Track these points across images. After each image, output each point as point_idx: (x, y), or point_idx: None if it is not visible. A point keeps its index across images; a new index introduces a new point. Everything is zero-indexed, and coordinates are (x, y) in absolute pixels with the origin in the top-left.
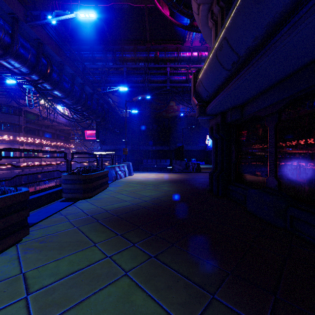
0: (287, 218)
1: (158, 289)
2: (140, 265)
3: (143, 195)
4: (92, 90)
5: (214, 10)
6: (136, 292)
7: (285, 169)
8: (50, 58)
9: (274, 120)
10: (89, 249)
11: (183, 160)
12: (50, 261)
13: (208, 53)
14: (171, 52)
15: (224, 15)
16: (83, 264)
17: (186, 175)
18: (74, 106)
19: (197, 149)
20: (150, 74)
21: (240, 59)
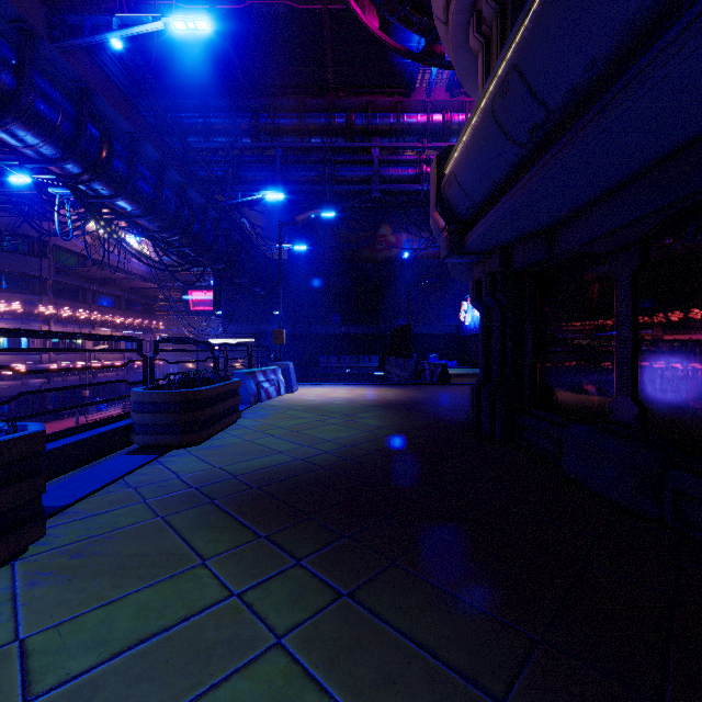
0: (665, 495)
1: (359, 685)
2: (313, 617)
3: (321, 437)
4: (204, 199)
5: (484, 11)
6: (304, 693)
7: (657, 377)
8: (109, 126)
9: (631, 263)
10: (189, 575)
11: (409, 356)
12: (92, 606)
13: (466, 116)
14: (383, 115)
15: (507, 22)
16: (173, 614)
17: (418, 392)
18: (164, 235)
19: (441, 333)
20: (336, 164)
21: (552, 117)
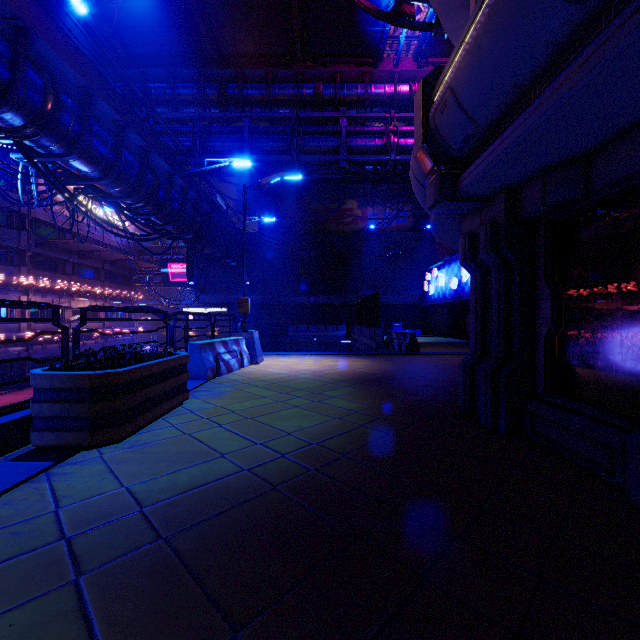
0: None
1: None
2: None
3: (280, 428)
4: (169, 165)
5: None
6: None
7: None
8: (58, 78)
9: None
10: None
11: (377, 326)
12: None
13: None
14: (350, 85)
15: None
16: None
17: (388, 363)
18: (127, 202)
19: (405, 303)
20: (304, 134)
21: None
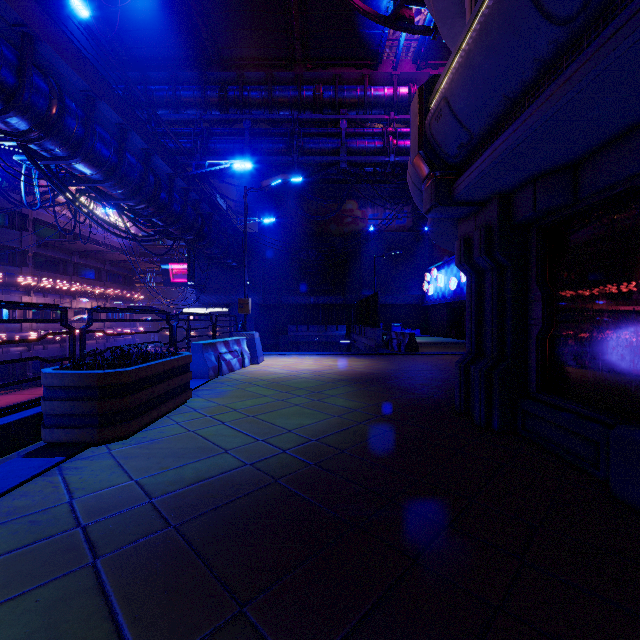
0: None
1: None
2: None
3: (281, 425)
4: (171, 167)
5: None
6: None
7: None
8: (62, 83)
9: None
10: None
11: (376, 326)
12: None
13: None
14: (350, 87)
15: None
16: None
17: (387, 363)
18: (129, 203)
19: (405, 303)
20: (304, 136)
21: None
